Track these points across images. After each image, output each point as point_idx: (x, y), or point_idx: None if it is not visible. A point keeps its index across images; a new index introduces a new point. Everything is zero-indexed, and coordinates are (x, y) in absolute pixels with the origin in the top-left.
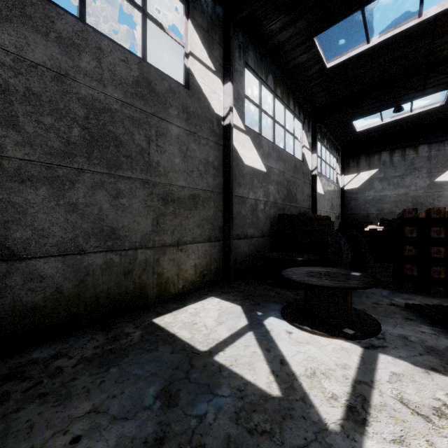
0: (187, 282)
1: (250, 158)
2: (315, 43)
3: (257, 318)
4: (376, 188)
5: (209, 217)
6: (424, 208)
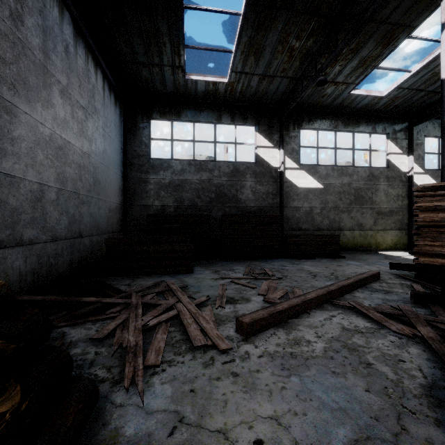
0: (388, 245)
1: None
2: None
3: None
4: None
5: (399, 219)
6: None
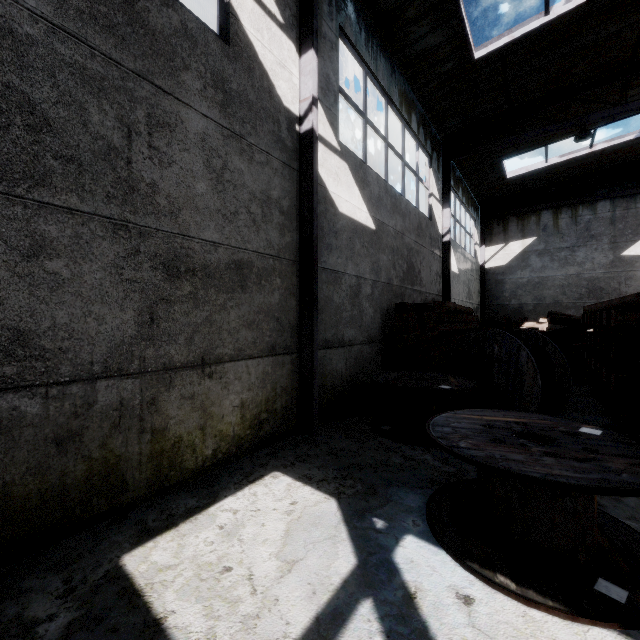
0: (225, 440)
1: (349, 202)
2: (460, 5)
3: (378, 543)
4: (534, 266)
5: (272, 307)
6: (605, 296)
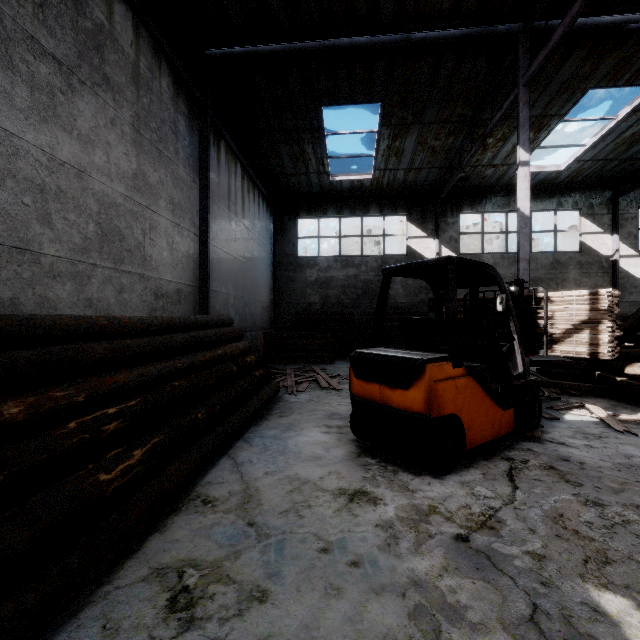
0: None
1: None
2: None
3: None
4: None
5: None
6: None
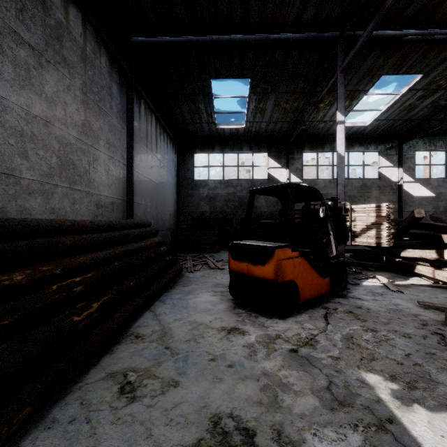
0: None
1: (419, 192)
2: None
3: None
4: None
5: None
6: None
